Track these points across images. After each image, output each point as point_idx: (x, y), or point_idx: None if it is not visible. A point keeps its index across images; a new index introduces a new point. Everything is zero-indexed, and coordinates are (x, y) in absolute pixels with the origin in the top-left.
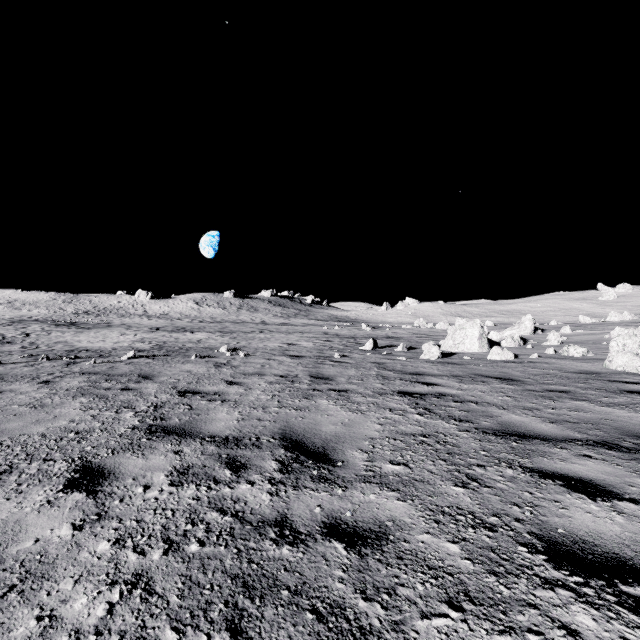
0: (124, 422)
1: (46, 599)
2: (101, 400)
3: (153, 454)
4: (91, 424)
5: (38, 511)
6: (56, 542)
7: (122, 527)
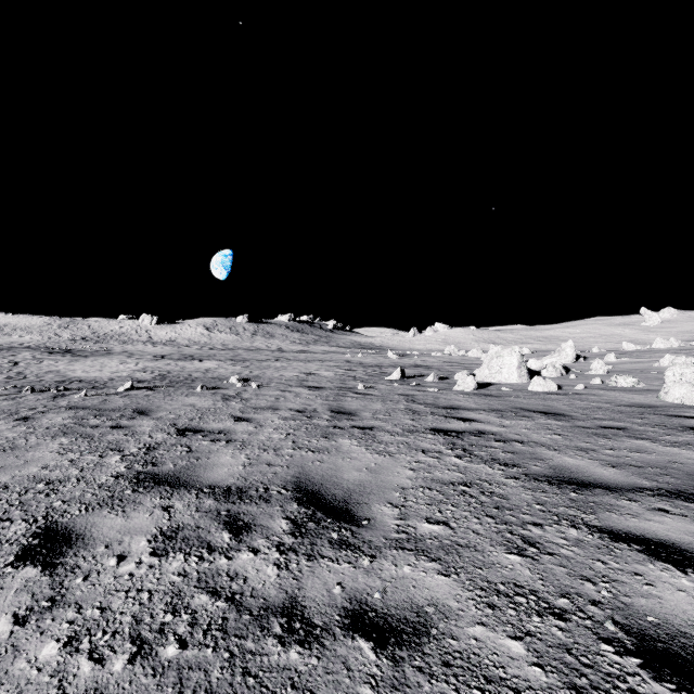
0: (107, 468)
1: None
2: (85, 441)
3: (136, 511)
4: (67, 471)
5: None
6: None
7: (79, 619)
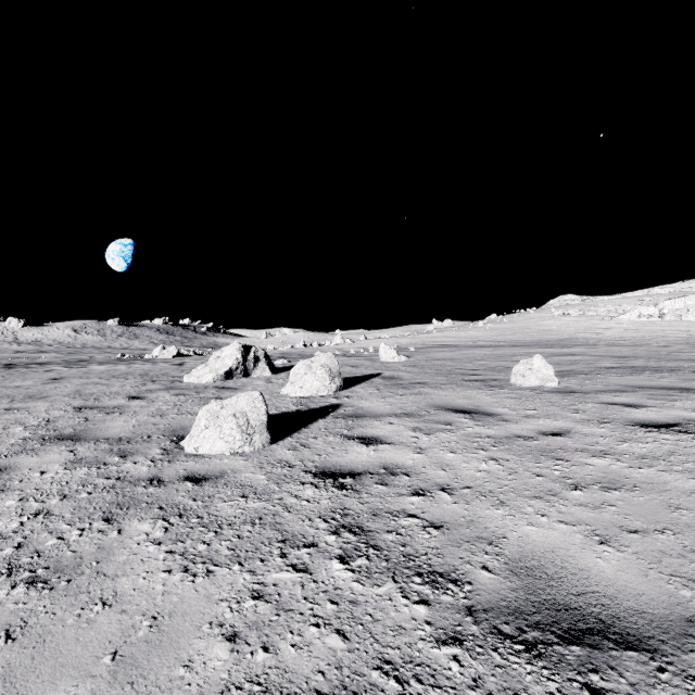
0: None
1: None
2: None
3: None
4: None
5: None
6: None
7: None
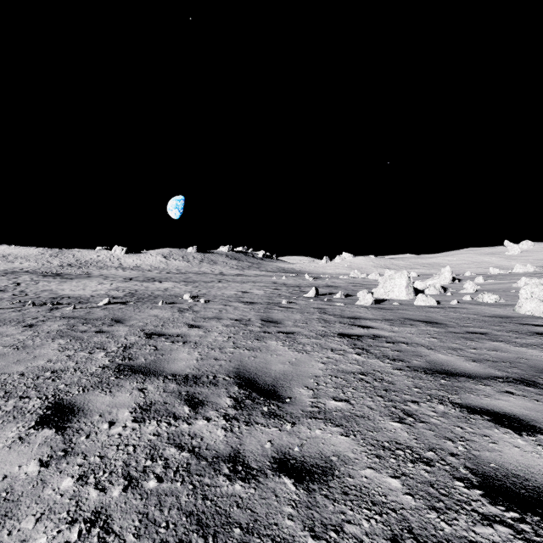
0: (96, 362)
1: (6, 539)
2: (77, 342)
3: (120, 391)
4: (66, 364)
5: (9, 447)
6: (23, 479)
7: (86, 463)
